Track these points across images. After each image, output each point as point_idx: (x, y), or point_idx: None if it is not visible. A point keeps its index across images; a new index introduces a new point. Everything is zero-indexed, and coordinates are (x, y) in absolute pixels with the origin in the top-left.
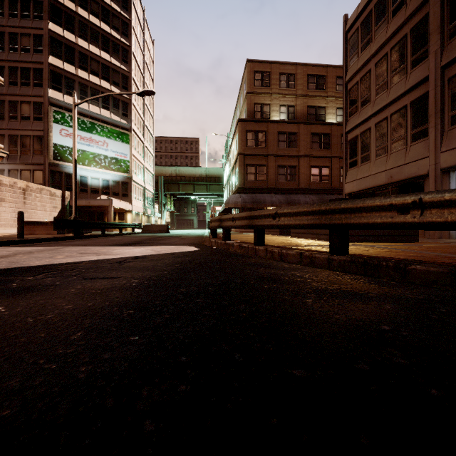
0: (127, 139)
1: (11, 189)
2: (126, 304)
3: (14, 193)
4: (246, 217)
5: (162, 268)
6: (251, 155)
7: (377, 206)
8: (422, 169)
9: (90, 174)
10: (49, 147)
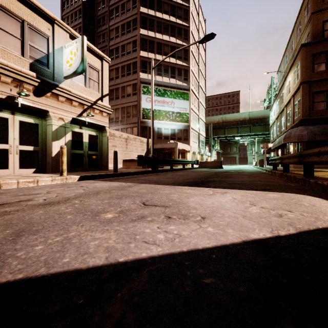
0: (187, 97)
1: (120, 139)
2: None
3: (121, 141)
4: None
5: None
6: (319, 81)
7: None
8: None
9: (163, 126)
10: (140, 111)
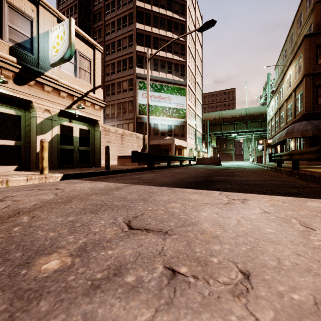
0: (183, 92)
1: (115, 135)
2: None
3: (116, 137)
4: None
5: None
6: None
7: None
8: None
9: (160, 122)
10: (136, 107)
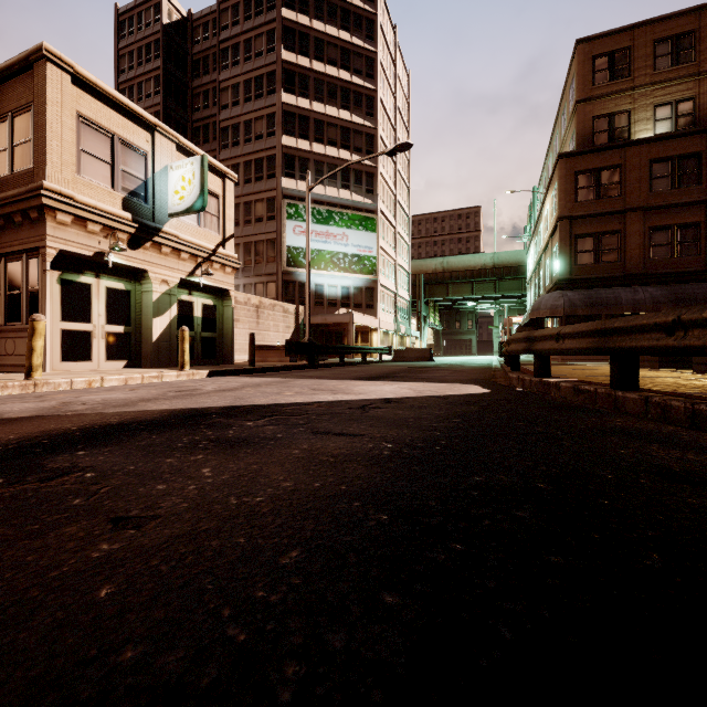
0: (372, 225)
1: (245, 307)
2: (374, 496)
3: (248, 312)
4: (591, 332)
5: (430, 425)
6: (585, 217)
7: None
8: None
9: (327, 281)
10: (282, 252)
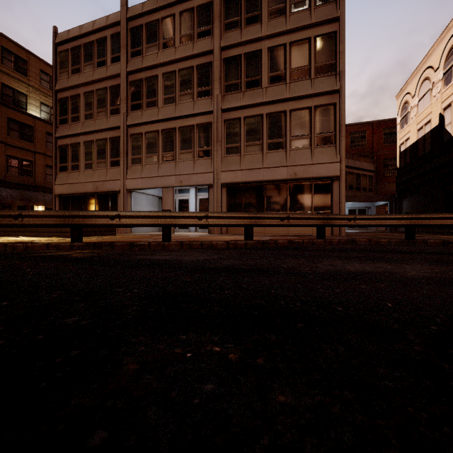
0: None
1: None
2: None
3: None
4: None
5: None
6: None
7: (101, 215)
8: (117, 187)
9: None
10: None
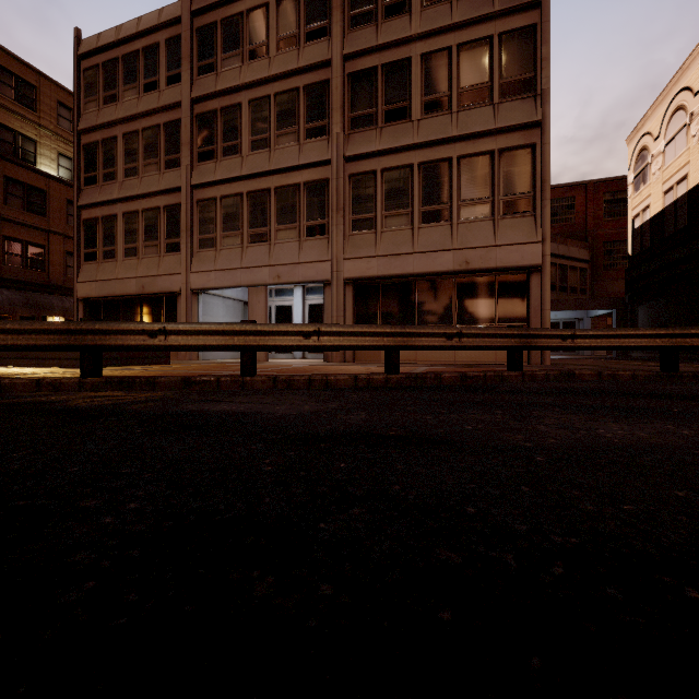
0: None
1: None
2: None
3: None
4: None
5: None
6: None
7: (132, 330)
8: (175, 286)
9: None
10: None
